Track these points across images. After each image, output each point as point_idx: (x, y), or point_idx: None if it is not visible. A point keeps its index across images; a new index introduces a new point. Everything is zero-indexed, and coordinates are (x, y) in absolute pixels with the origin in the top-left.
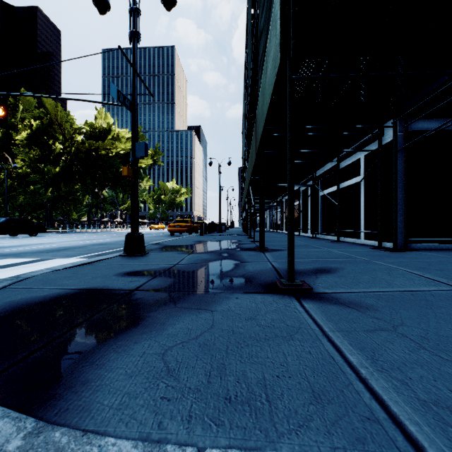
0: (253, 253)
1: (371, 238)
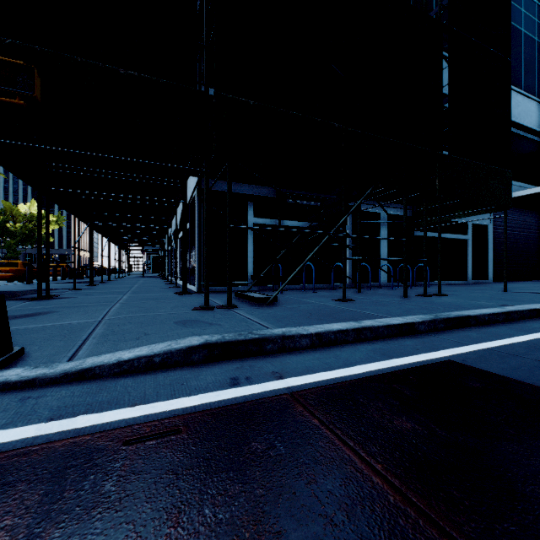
0: (11, 302)
1: (192, 283)
